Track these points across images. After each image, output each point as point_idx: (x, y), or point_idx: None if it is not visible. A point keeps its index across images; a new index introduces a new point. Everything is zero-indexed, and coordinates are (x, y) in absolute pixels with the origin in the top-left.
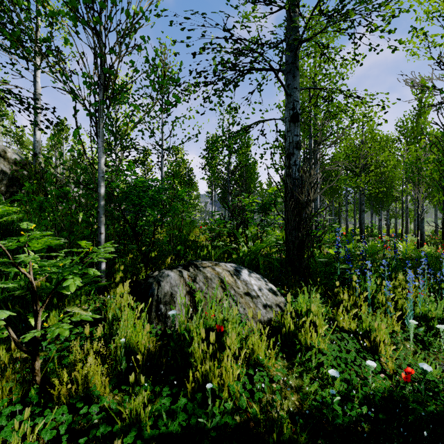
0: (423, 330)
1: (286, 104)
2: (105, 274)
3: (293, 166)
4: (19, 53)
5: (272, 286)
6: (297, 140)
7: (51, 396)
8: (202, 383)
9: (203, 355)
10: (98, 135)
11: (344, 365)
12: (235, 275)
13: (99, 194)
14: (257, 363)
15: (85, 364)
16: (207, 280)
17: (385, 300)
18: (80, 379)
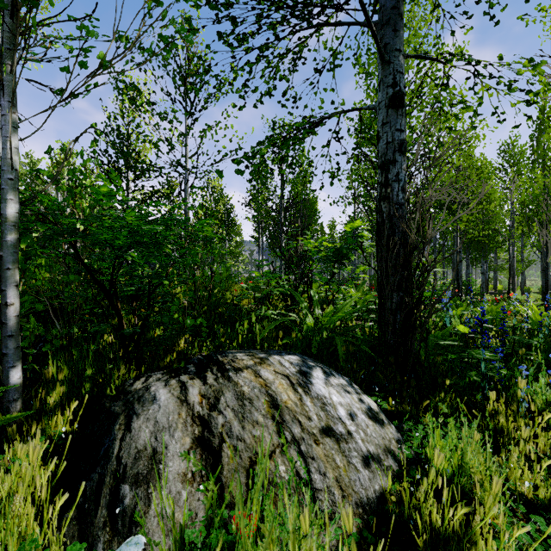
0: None
1: (382, 78)
2: (20, 392)
3: (394, 183)
4: None
5: (371, 402)
6: (400, 138)
7: None
8: None
9: None
10: (1, 88)
11: None
12: (300, 385)
13: (2, 218)
14: None
15: None
16: (243, 403)
17: None
18: None
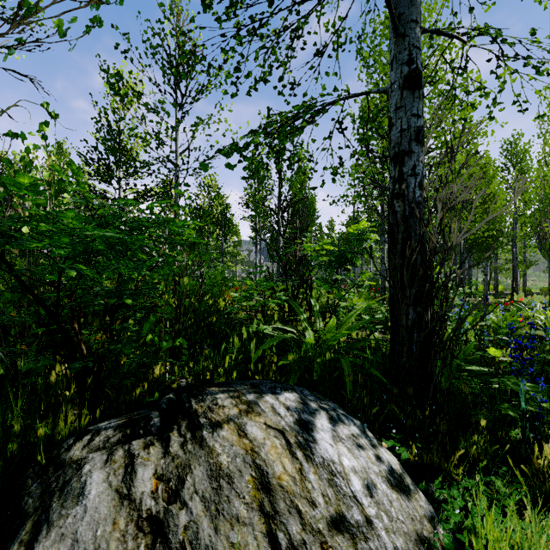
0: None
1: (395, 55)
2: None
3: (410, 178)
4: None
5: (391, 459)
6: (417, 125)
7: None
8: None
9: None
10: None
11: None
12: (300, 445)
13: None
14: None
15: None
16: (218, 485)
17: None
18: None
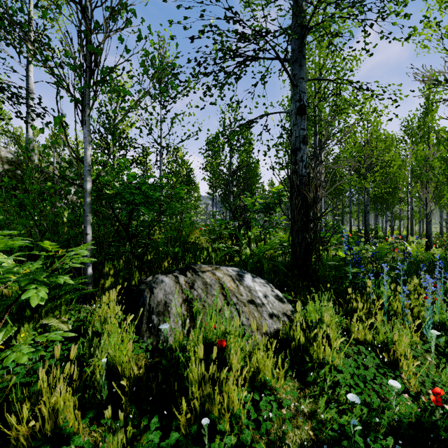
0: (444, 340)
1: (292, 95)
2: (91, 280)
3: (300, 162)
4: (3, 39)
5: (279, 293)
6: (304, 134)
7: (9, 436)
8: (198, 414)
9: (201, 377)
10: (84, 124)
11: (363, 384)
12: (237, 280)
13: (85, 190)
14: (263, 385)
15: (54, 394)
16: (207, 286)
17: (401, 307)
18: (47, 413)
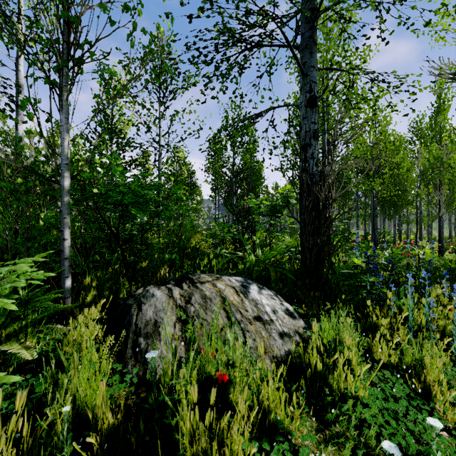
0: None
1: (302, 86)
2: (70, 293)
3: (310, 160)
4: None
5: (289, 306)
6: (314, 128)
7: None
8: None
9: (196, 422)
10: (61, 109)
11: (395, 423)
12: (242, 292)
13: (62, 187)
14: (275, 429)
15: None
16: (206, 301)
17: (425, 321)
18: None
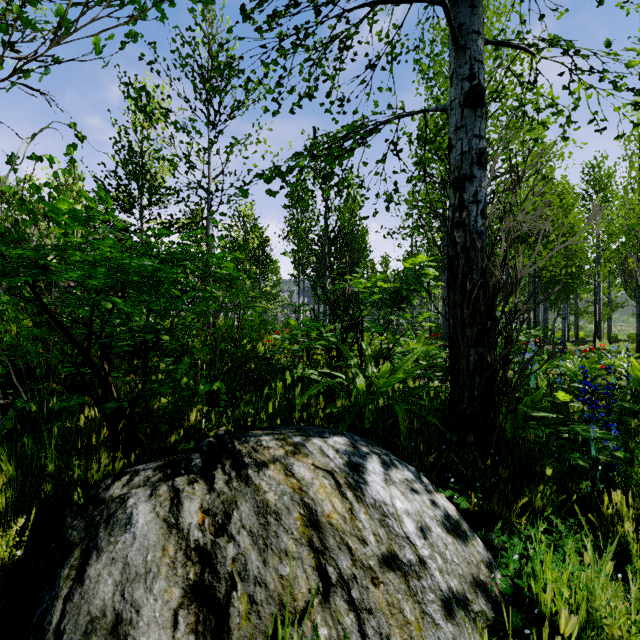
0: None
1: (455, 69)
2: None
3: (471, 205)
4: None
5: (448, 505)
6: (479, 147)
7: None
8: None
9: None
10: None
11: None
12: (350, 486)
13: None
14: None
15: None
16: (266, 521)
17: None
18: None
